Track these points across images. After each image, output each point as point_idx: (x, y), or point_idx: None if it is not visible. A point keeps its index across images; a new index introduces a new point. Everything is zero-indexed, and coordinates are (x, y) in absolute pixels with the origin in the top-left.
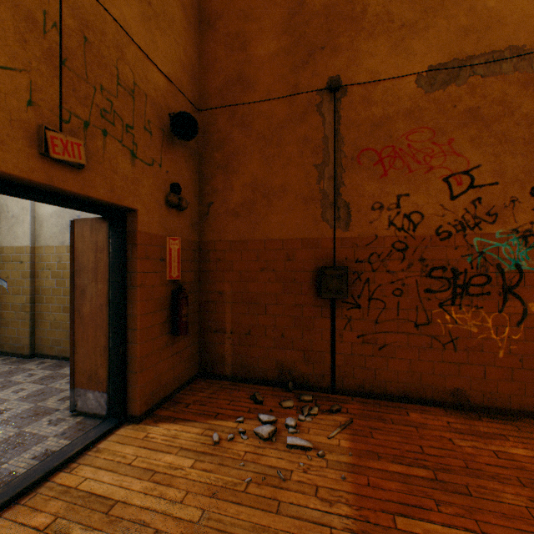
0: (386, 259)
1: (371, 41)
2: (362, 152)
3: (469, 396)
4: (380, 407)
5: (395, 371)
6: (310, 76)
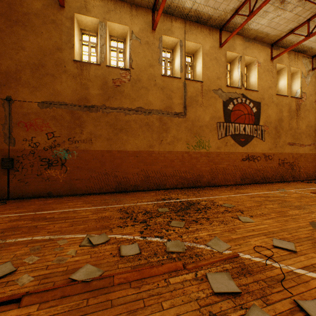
0: (28, 156)
1: (23, 88)
2: (20, 122)
3: (53, 193)
4: (23, 200)
5: (32, 189)
6: (0, 93)
